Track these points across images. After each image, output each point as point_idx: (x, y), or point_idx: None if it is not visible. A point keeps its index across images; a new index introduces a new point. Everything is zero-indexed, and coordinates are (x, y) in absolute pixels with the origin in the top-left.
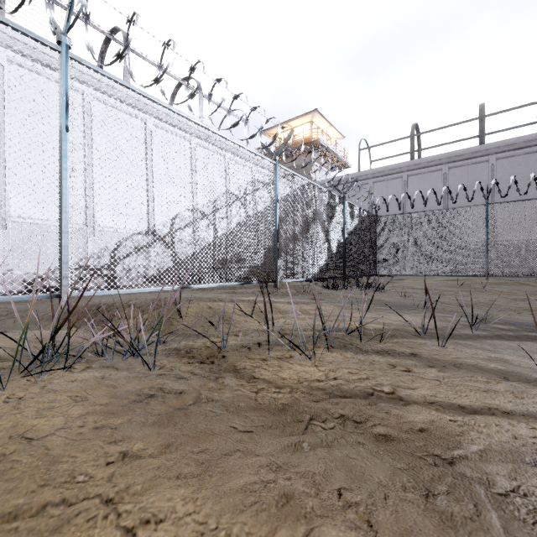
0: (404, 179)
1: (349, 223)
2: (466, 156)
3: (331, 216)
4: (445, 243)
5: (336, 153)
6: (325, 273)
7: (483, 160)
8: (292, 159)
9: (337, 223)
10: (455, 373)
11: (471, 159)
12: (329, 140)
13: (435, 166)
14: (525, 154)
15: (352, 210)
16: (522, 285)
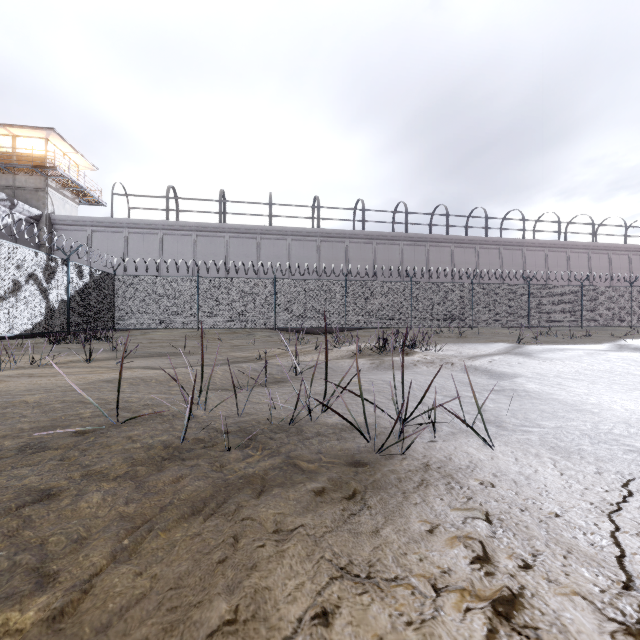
0: (160, 236)
1: (76, 282)
2: (209, 229)
3: (51, 276)
4: (172, 303)
5: (84, 187)
6: (44, 328)
7: (222, 236)
8: (14, 176)
9: (60, 283)
10: (74, 368)
11: (213, 232)
12: (76, 166)
13: (187, 231)
14: (247, 238)
15: (81, 270)
16: (234, 334)
